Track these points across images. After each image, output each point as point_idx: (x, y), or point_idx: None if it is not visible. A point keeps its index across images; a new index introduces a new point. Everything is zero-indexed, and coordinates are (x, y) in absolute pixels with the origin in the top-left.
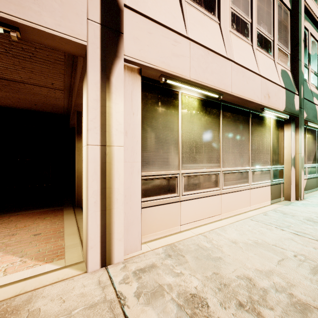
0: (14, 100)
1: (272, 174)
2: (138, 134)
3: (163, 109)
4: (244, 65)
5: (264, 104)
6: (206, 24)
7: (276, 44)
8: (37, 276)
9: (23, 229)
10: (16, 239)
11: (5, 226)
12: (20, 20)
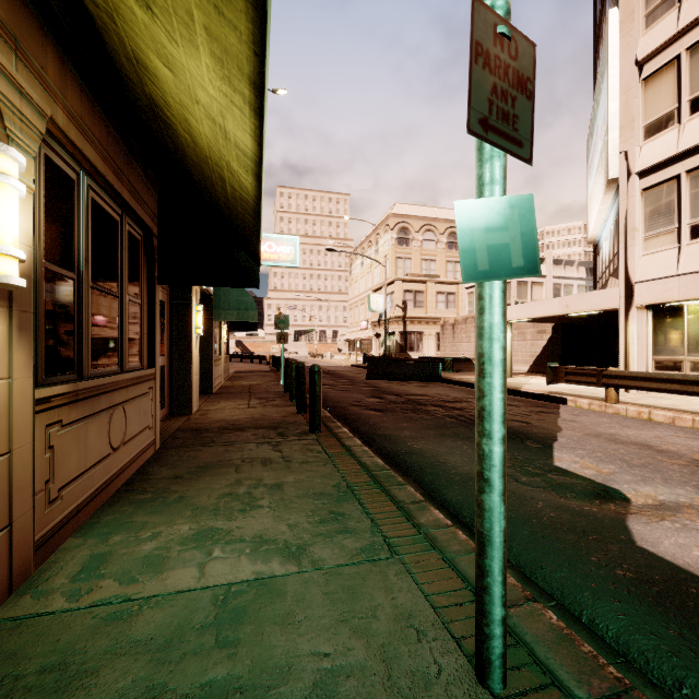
0: None
1: None
2: (645, 338)
3: (670, 319)
4: None
5: None
6: None
7: None
8: None
9: None
10: None
11: None
12: (601, 309)
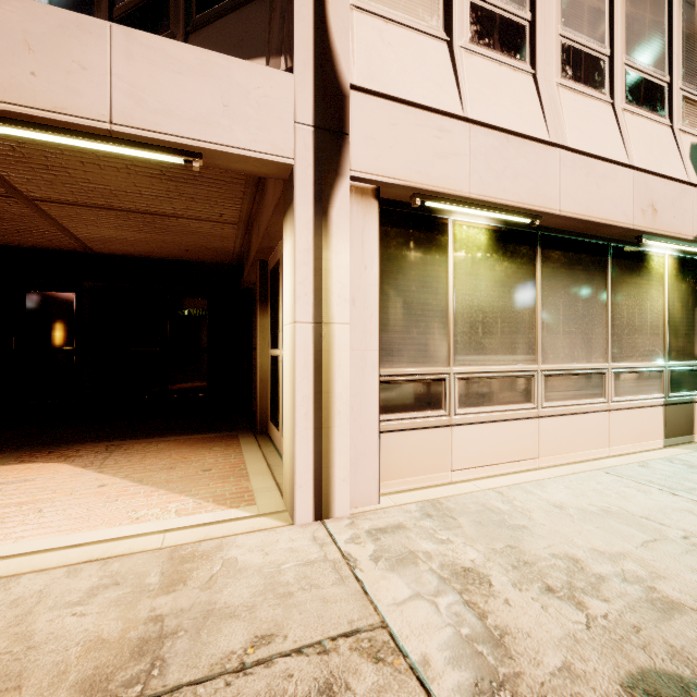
0: (155, 245)
1: (667, 380)
2: (374, 302)
3: (419, 253)
4: (590, 151)
5: (641, 228)
6: (505, 82)
7: (678, 90)
8: (222, 522)
9: (184, 462)
10: (178, 474)
11: (156, 456)
12: (206, 144)
